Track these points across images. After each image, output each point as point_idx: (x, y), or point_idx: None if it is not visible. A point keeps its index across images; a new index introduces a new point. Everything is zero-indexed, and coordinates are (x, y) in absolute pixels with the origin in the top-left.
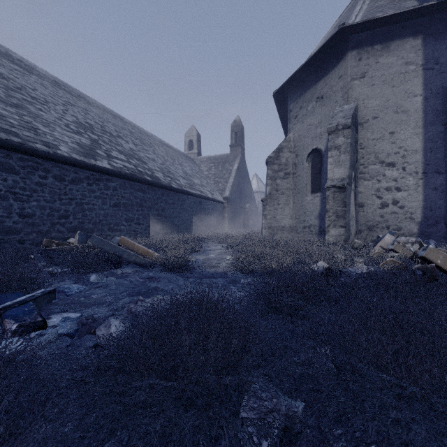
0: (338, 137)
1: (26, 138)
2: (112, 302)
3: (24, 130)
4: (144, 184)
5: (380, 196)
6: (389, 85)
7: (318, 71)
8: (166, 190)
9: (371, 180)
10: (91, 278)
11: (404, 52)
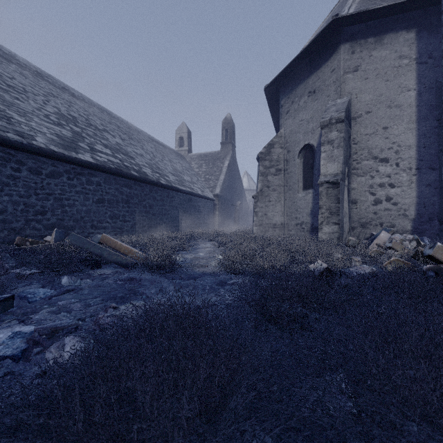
0: (331, 131)
1: None
2: (81, 309)
3: None
4: (130, 180)
5: (373, 192)
6: (382, 79)
7: (310, 65)
8: (154, 186)
9: (365, 176)
10: (63, 281)
11: (397, 45)
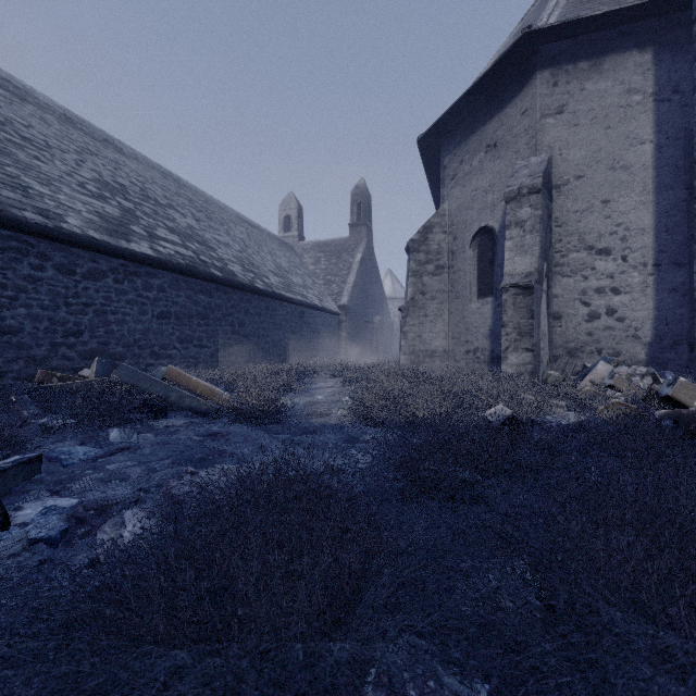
0: (521, 207)
1: (6, 201)
2: (142, 476)
3: (4, 189)
4: (210, 283)
5: (587, 302)
6: (601, 126)
7: (489, 104)
8: (247, 292)
9: (574, 276)
10: (111, 435)
11: (624, 73)
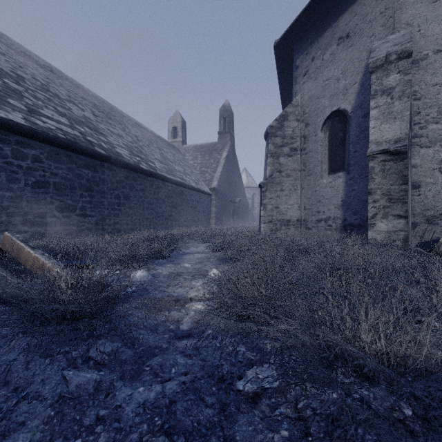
0: (388, 74)
1: None
2: None
3: None
4: (94, 159)
5: None
6: None
7: (341, 0)
8: (132, 171)
9: (432, 147)
10: None
11: None
